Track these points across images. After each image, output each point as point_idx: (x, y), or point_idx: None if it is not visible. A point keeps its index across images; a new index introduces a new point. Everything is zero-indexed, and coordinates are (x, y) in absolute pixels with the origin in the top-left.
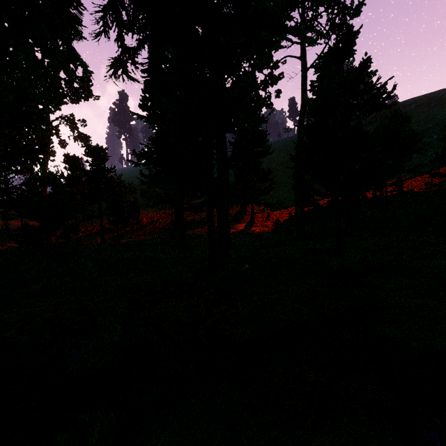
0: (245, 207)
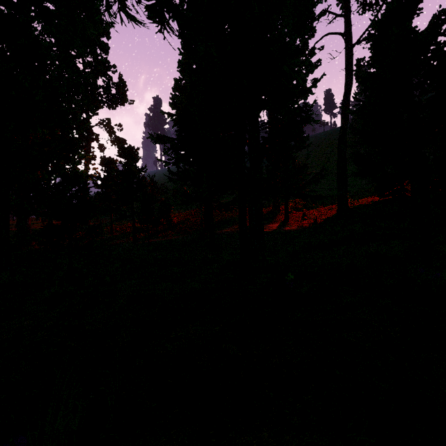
0: (278, 206)
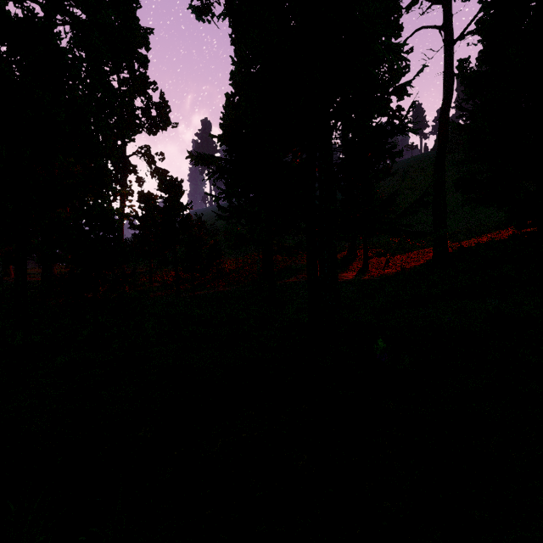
0: (355, 250)
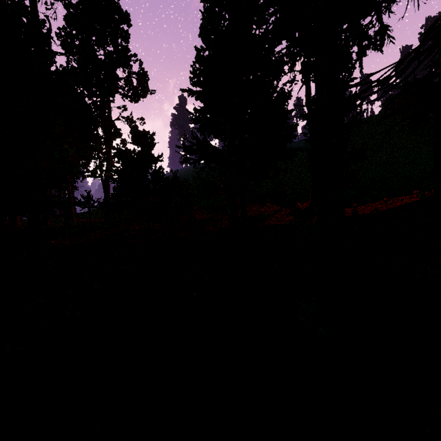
0: None
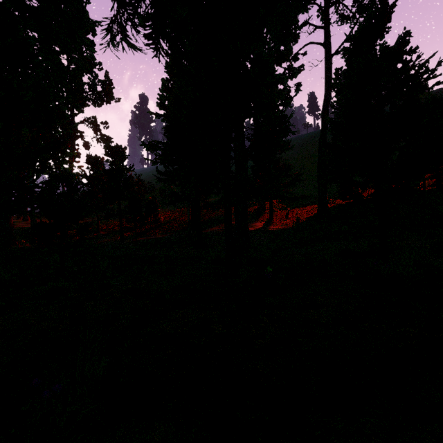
0: (263, 205)
